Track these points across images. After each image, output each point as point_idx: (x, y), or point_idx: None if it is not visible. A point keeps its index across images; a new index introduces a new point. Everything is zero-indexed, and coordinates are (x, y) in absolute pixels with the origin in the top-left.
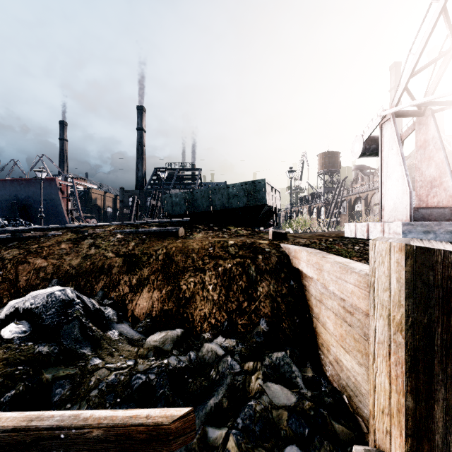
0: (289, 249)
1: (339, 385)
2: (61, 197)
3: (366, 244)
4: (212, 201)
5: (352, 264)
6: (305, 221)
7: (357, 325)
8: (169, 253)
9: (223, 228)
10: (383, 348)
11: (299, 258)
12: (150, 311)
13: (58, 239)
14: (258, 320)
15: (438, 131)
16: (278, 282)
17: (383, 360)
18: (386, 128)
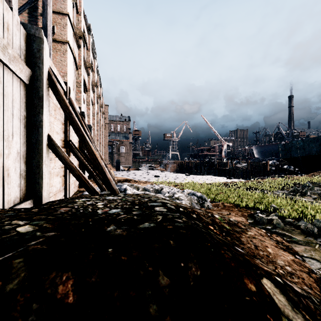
0: None
1: None
2: None
3: None
4: None
5: None
6: None
7: None
8: None
9: None
10: None
11: None
12: None
13: None
14: None
15: None
16: None
17: None
18: None
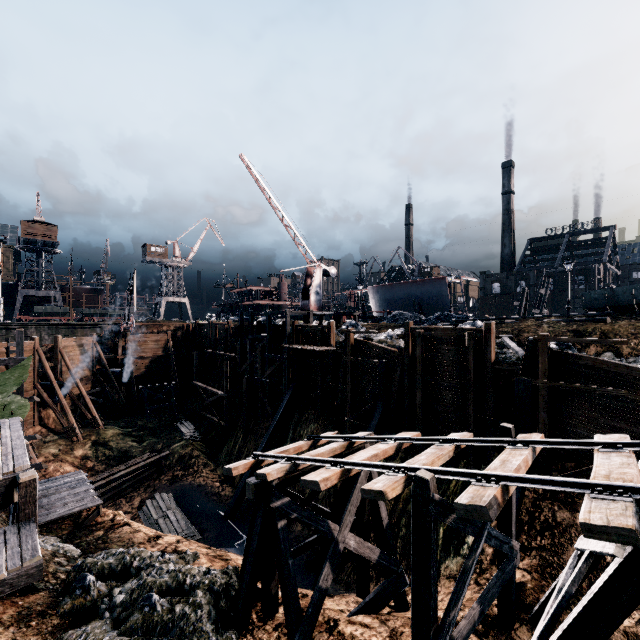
0: None
1: None
2: (448, 293)
3: None
4: (634, 296)
5: None
6: None
7: None
8: (603, 330)
9: None
10: None
11: None
12: (596, 352)
13: (525, 324)
14: None
15: None
16: None
17: None
18: None
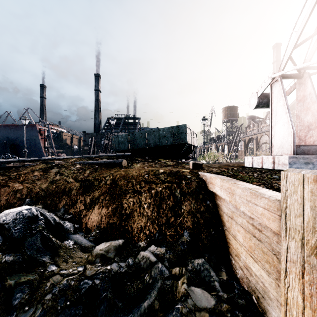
0: (205, 176)
1: (248, 287)
2: (40, 138)
3: (263, 172)
4: (147, 140)
5: (261, 190)
6: (214, 155)
7: (265, 241)
8: (114, 179)
9: (155, 160)
10: (296, 267)
11: (213, 183)
12: (99, 223)
13: (32, 168)
14: (183, 232)
15: (313, 89)
16: (197, 202)
17: (295, 277)
18: (275, 87)
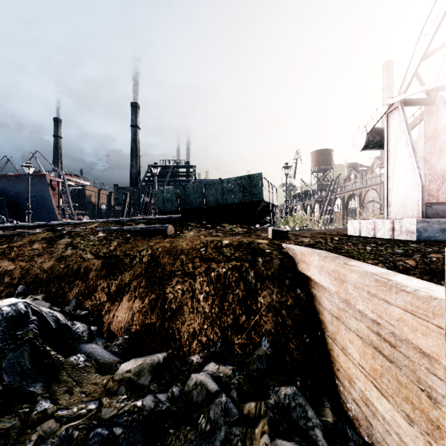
0: (293, 251)
1: (369, 435)
2: (51, 193)
3: (379, 244)
4: (205, 197)
5: (395, 277)
6: (301, 218)
7: (404, 364)
8: (154, 254)
9: (217, 225)
10: None
11: (307, 262)
12: (129, 324)
13: (31, 238)
14: (259, 339)
15: None
16: (282, 291)
17: None
18: (393, 118)
